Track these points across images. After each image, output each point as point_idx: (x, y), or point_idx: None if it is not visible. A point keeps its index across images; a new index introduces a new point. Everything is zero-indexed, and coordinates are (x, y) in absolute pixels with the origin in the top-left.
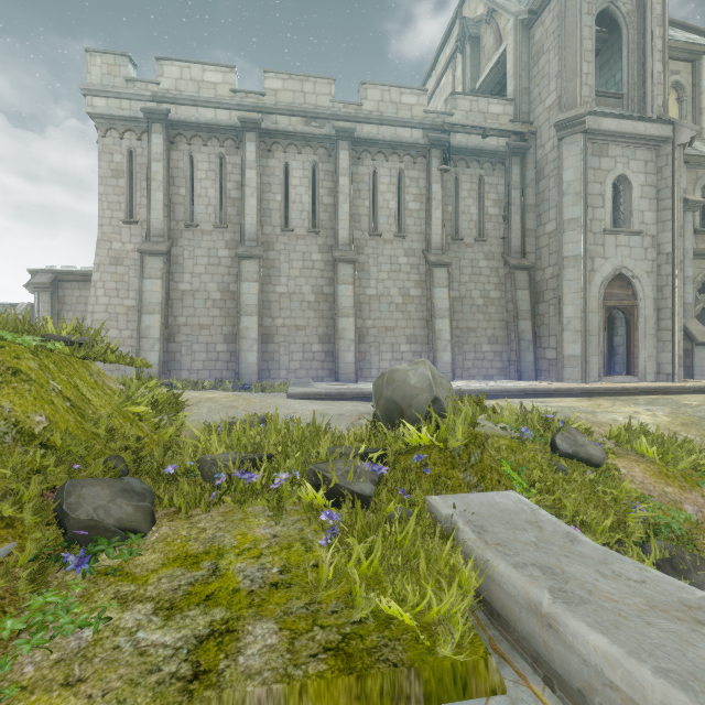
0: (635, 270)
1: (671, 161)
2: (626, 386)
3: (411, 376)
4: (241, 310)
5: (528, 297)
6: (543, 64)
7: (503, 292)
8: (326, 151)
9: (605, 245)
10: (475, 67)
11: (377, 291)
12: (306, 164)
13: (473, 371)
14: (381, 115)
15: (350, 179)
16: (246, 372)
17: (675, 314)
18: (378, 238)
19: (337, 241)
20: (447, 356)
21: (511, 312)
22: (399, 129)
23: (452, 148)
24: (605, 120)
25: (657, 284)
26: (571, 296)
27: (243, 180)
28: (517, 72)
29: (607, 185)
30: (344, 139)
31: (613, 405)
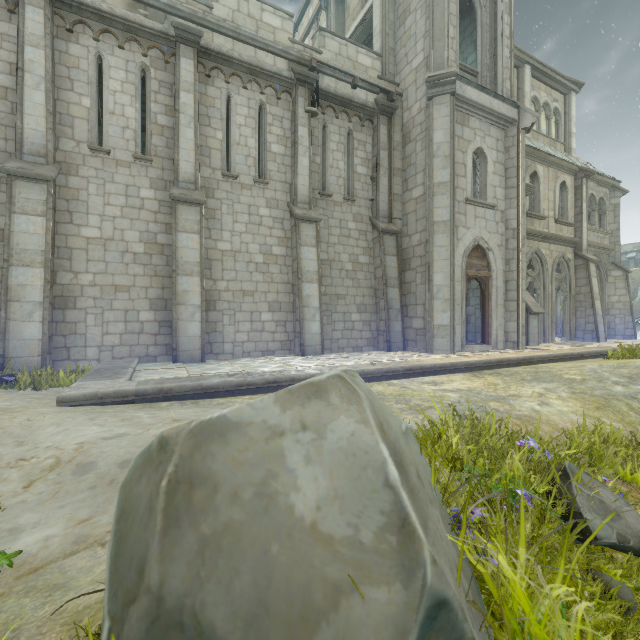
0: (489, 242)
1: (516, 142)
2: (500, 357)
3: (295, 463)
4: (12, 256)
5: (396, 264)
6: (410, 24)
7: (372, 257)
8: (162, 55)
9: (467, 214)
10: (340, 26)
11: (232, 246)
12: (132, 65)
13: (342, 343)
14: (237, 26)
15: (196, 97)
16: (19, 354)
17: (520, 286)
18: (233, 180)
19: (177, 176)
20: (316, 326)
21: (380, 278)
22: (259, 52)
23: (320, 90)
24: (468, 88)
25: (505, 257)
26: (440, 263)
27: (21, 60)
28: (384, 29)
29: (468, 155)
30: (187, 43)
31: (508, 385)
